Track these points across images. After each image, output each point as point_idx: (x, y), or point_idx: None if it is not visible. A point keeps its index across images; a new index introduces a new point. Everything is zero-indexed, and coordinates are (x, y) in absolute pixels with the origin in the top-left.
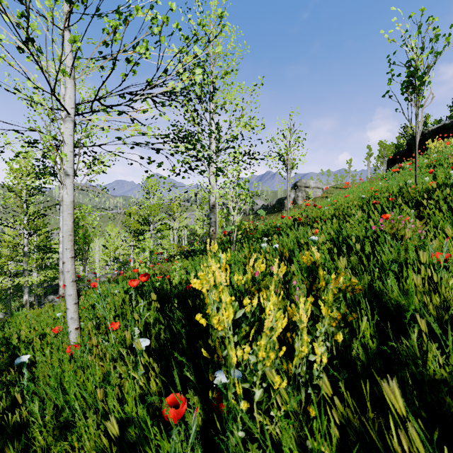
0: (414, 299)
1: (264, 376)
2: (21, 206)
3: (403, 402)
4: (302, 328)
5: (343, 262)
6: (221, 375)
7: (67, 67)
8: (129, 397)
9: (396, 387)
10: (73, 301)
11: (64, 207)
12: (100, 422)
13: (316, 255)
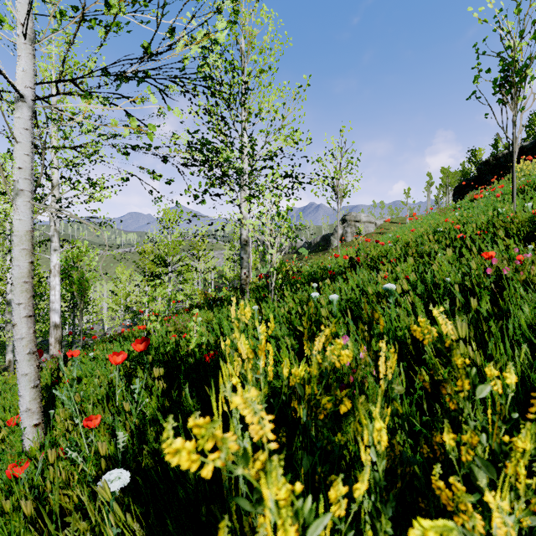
0: None
1: None
2: (3, 242)
3: None
4: None
5: (462, 330)
6: None
7: (20, 25)
8: None
9: None
10: (31, 384)
11: (15, 239)
12: None
13: (447, 329)
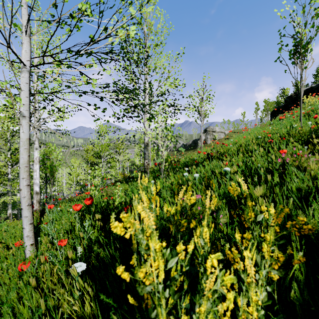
0: None
1: (193, 307)
2: (6, 144)
3: None
4: (247, 282)
5: (260, 191)
6: None
7: (23, 26)
8: (66, 316)
9: None
10: (29, 222)
11: (20, 143)
12: None
13: (244, 188)
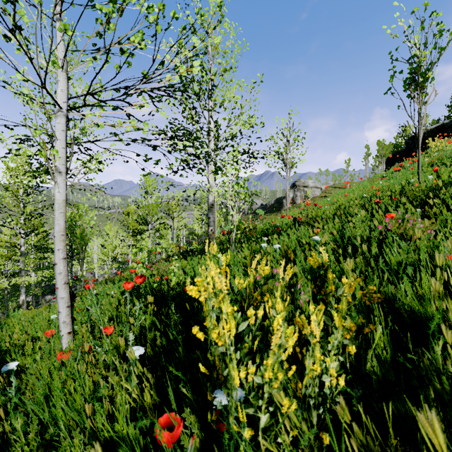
0: (432, 305)
1: None
2: (18, 205)
3: (444, 441)
4: (314, 342)
5: (350, 264)
6: (221, 395)
7: (59, 59)
8: (121, 409)
9: (436, 423)
10: (66, 304)
11: (55, 205)
12: (87, 443)
13: (324, 258)
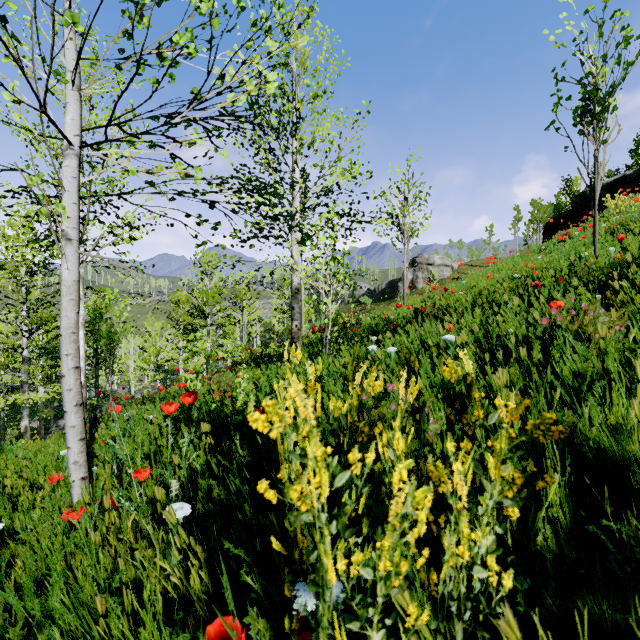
0: (635, 442)
1: None
2: (18, 290)
3: None
4: (457, 508)
5: (503, 377)
6: (306, 594)
7: (68, 72)
8: (156, 599)
9: None
10: (78, 436)
11: (63, 289)
12: None
13: (468, 368)
